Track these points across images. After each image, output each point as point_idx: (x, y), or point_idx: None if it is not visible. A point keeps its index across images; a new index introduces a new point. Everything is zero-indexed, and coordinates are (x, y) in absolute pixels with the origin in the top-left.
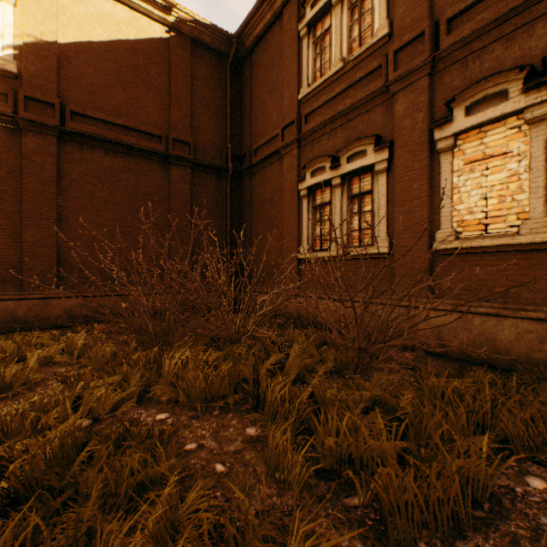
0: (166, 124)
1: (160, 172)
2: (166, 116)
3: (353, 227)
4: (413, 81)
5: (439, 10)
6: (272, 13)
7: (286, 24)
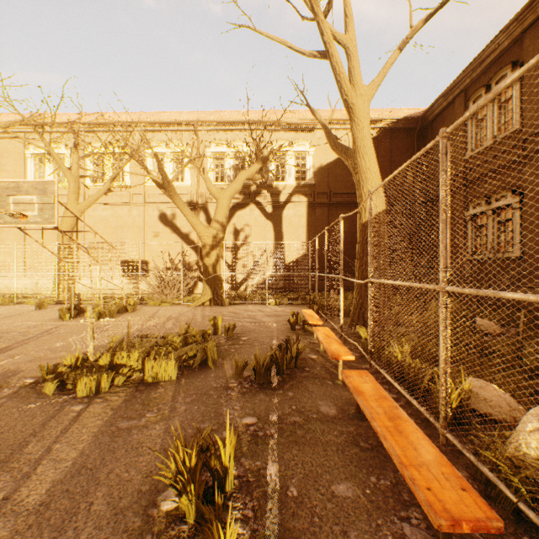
0: None
1: None
2: None
3: (501, 240)
4: (533, 158)
5: None
6: (446, 103)
7: (456, 109)
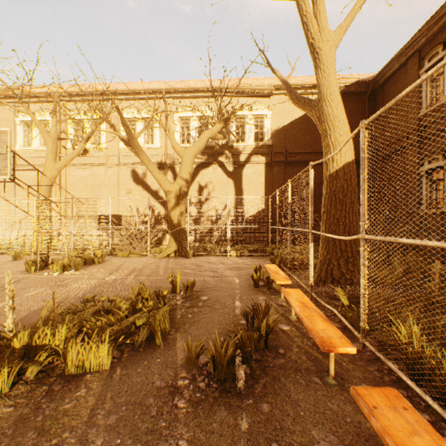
0: None
1: None
2: None
3: None
4: None
5: None
6: (398, 64)
7: (409, 70)
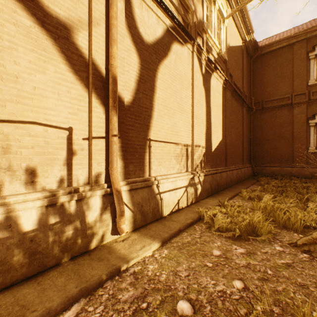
0: (241, 86)
1: (240, 109)
2: (241, 83)
3: None
4: None
5: None
6: (287, 43)
7: (296, 50)
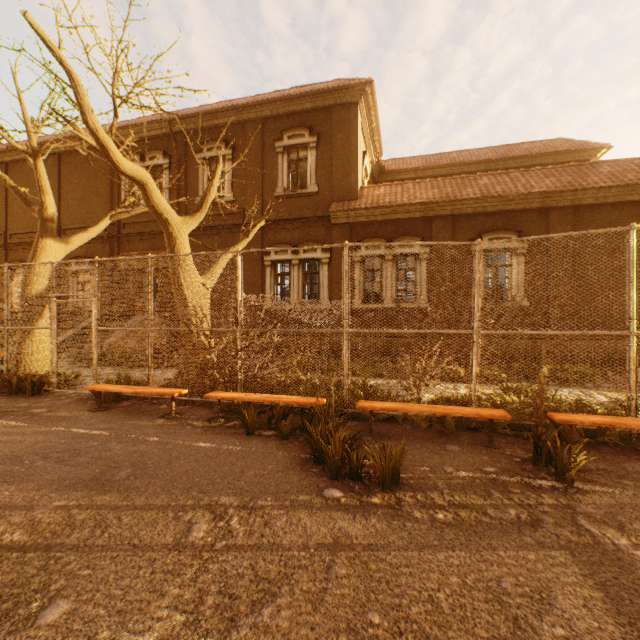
0: None
1: None
2: None
3: None
4: (2, 249)
5: (10, 228)
6: None
7: None
